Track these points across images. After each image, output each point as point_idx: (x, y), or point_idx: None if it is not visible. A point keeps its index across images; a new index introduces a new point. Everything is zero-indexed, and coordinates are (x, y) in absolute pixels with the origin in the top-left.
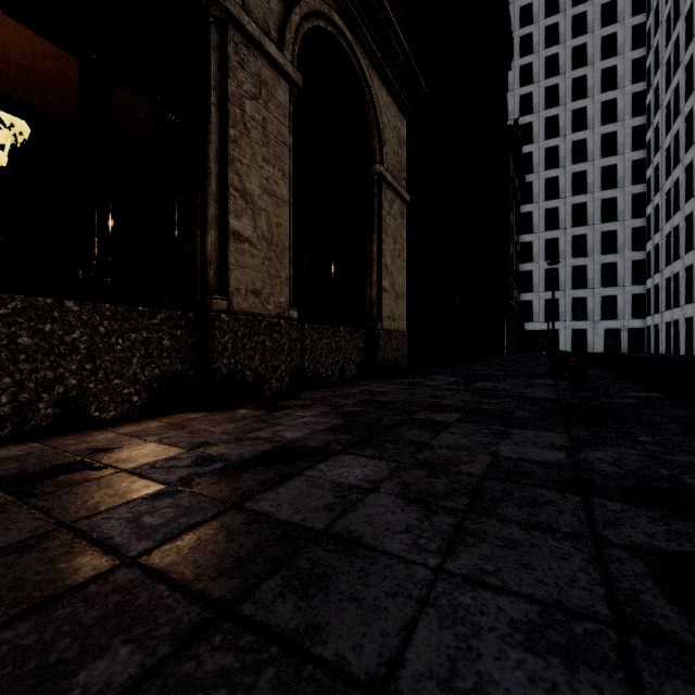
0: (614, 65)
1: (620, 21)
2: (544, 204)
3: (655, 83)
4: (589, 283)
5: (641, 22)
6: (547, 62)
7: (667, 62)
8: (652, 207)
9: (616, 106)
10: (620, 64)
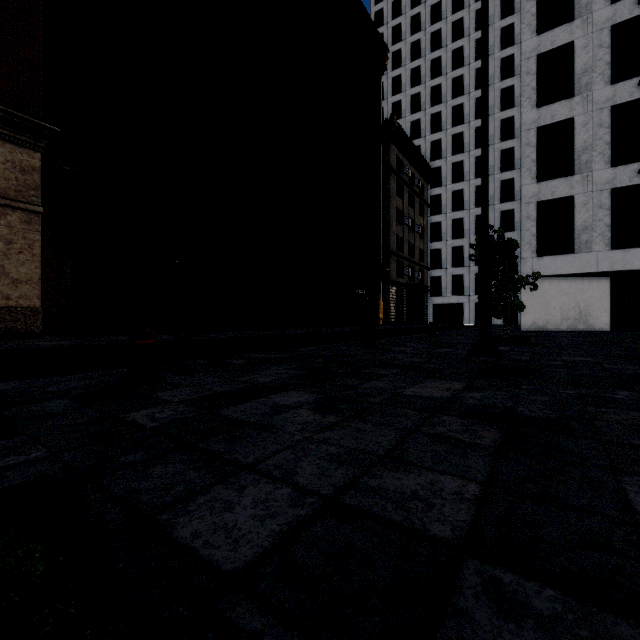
0: (511, 54)
1: (517, 12)
2: (451, 187)
3: None
4: None
5: None
6: (455, 55)
7: None
8: None
9: (514, 93)
10: (517, 53)
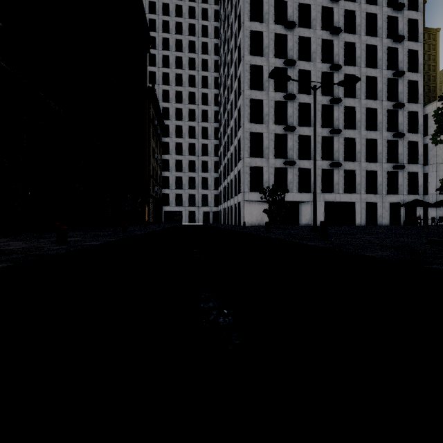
0: (207, 76)
1: (209, 54)
2: (175, 139)
3: (221, 92)
4: (196, 187)
5: (218, 60)
6: (177, 59)
7: (224, 84)
8: (220, 152)
9: (208, 97)
10: (209, 77)
